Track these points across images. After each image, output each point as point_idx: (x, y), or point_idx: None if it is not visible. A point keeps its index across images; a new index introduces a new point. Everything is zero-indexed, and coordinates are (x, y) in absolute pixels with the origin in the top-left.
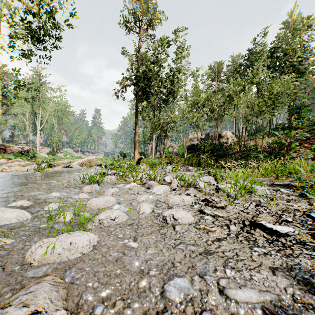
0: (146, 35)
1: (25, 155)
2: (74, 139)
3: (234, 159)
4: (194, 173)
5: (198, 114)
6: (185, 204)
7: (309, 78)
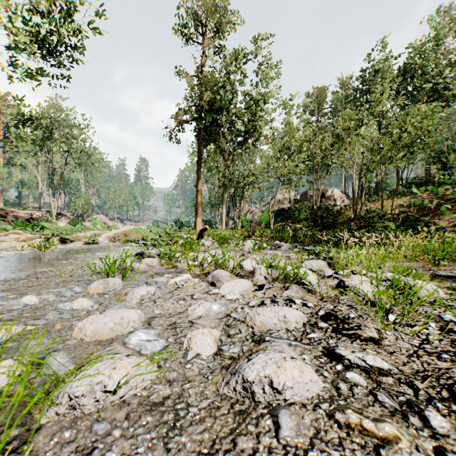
0: (213, 46)
1: (32, 225)
2: (109, 201)
3: (348, 230)
4: (289, 252)
5: (290, 163)
6: (289, 329)
7: (455, 109)
